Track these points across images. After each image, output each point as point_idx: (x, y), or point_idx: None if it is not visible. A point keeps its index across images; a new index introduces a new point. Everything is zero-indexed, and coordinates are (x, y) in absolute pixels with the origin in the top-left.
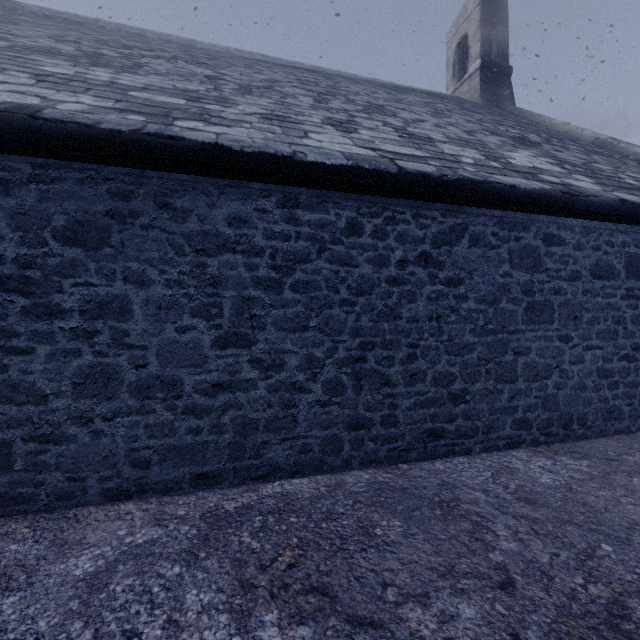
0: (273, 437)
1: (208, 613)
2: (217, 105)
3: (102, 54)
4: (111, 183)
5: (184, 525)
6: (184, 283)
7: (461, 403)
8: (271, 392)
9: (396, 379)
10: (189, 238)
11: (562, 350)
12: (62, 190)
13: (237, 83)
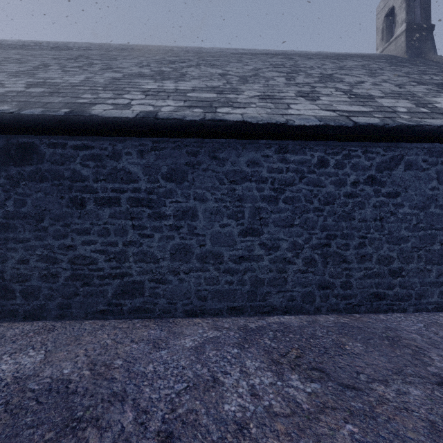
0: (272, 290)
1: (260, 370)
2: (233, 94)
3: (163, 71)
4: (188, 147)
5: (231, 331)
6: (224, 200)
7: (398, 277)
8: (271, 263)
9: (351, 258)
10: (226, 174)
11: None
12: (165, 153)
13: (237, 76)
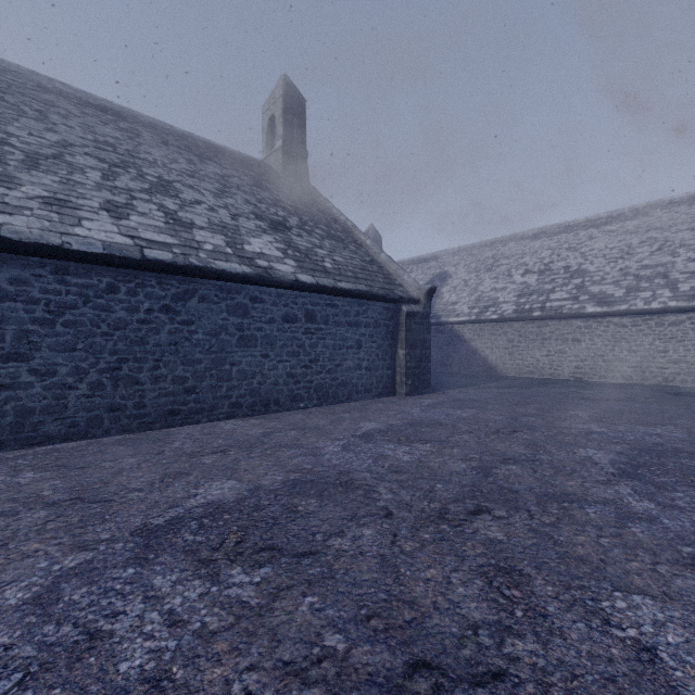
0: (48, 418)
1: None
2: (1, 187)
3: None
4: None
5: None
6: None
7: (193, 394)
8: (46, 390)
9: (145, 380)
10: None
11: (263, 363)
12: None
13: (24, 150)
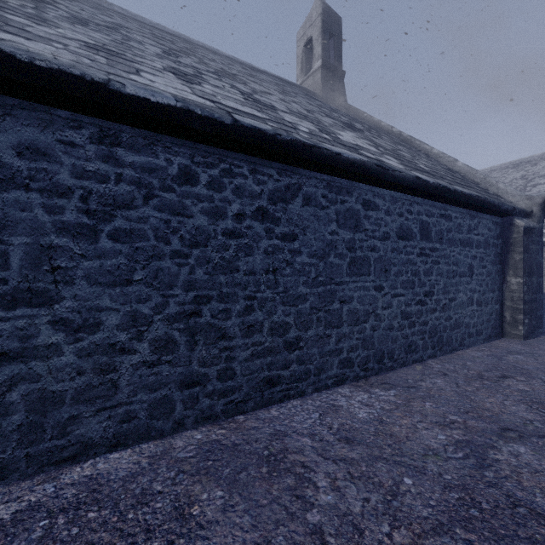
0: (85, 409)
1: None
2: (26, 19)
3: None
4: None
5: None
6: None
7: (295, 350)
8: (82, 357)
9: (233, 332)
10: None
11: (377, 298)
12: None
13: (71, 13)
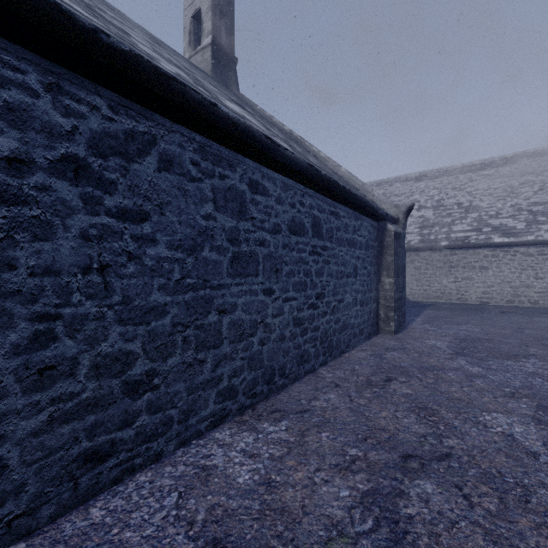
0: None
1: None
2: None
3: None
4: None
5: None
6: None
7: (146, 392)
8: None
9: None
10: None
11: (266, 304)
12: None
13: None
